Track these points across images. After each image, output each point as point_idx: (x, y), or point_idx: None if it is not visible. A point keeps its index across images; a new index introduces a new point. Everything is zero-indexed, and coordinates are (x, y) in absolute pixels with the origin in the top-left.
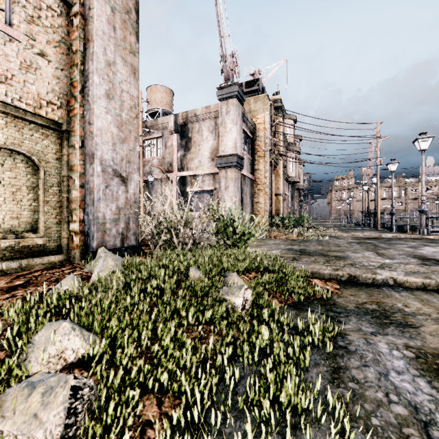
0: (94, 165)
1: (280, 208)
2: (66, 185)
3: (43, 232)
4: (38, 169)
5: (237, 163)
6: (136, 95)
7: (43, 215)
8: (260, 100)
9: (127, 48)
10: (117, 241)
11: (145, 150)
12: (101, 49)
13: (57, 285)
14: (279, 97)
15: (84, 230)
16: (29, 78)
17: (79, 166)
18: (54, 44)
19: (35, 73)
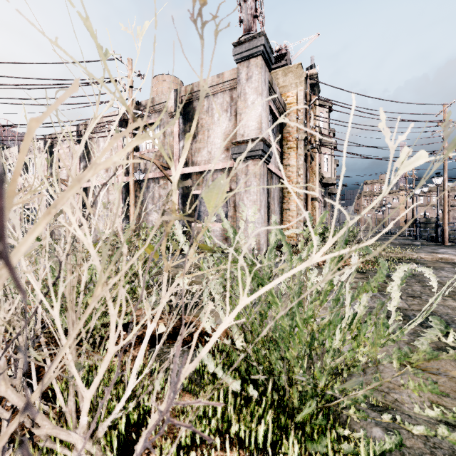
0: None
1: (316, 217)
2: None
3: None
4: None
5: (263, 152)
6: None
7: None
8: (292, 72)
9: None
10: None
11: None
12: None
13: None
14: (315, 72)
15: None
16: None
17: None
18: None
19: None
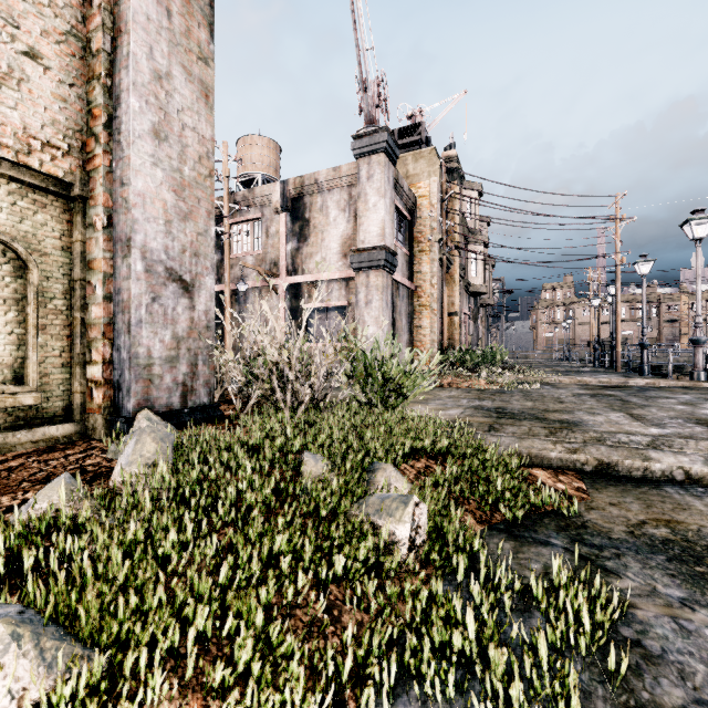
0: (130, 260)
1: (456, 337)
2: (79, 296)
3: (35, 383)
4: (26, 266)
5: (386, 262)
6: (209, 135)
7: (35, 350)
8: (424, 157)
9: (192, 50)
10: (174, 398)
11: (233, 241)
12: (143, 47)
13: (32, 499)
14: (455, 153)
15: (113, 379)
16: (7, 97)
17: (102, 261)
18: (56, 37)
19: (18, 89)
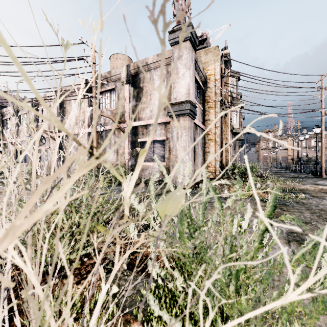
0: None
1: (228, 158)
2: None
3: None
4: None
5: (190, 111)
6: None
7: None
8: (211, 52)
9: None
10: None
11: (99, 102)
12: None
13: None
14: (228, 52)
15: None
16: None
17: None
18: None
19: None
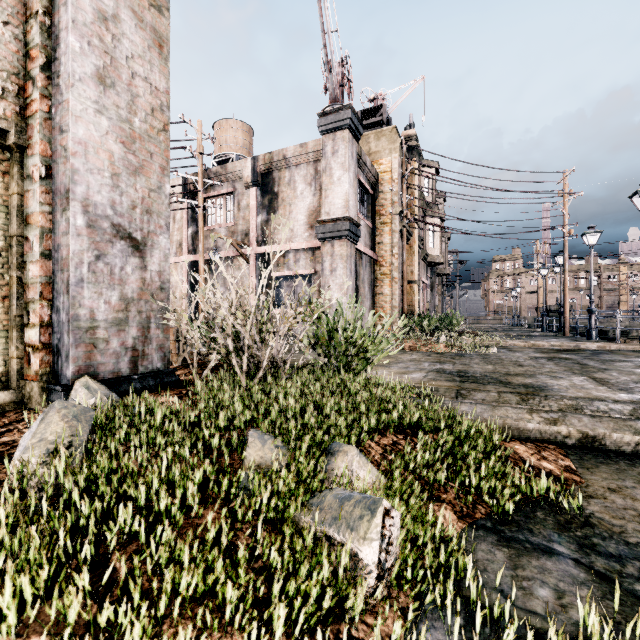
0: (68, 213)
1: (415, 303)
2: (15, 253)
3: None
4: None
5: (350, 232)
6: (163, 87)
7: None
8: (386, 136)
9: None
10: (123, 363)
11: (207, 214)
12: None
13: None
14: (414, 132)
15: (52, 343)
16: None
17: (40, 215)
18: None
19: None
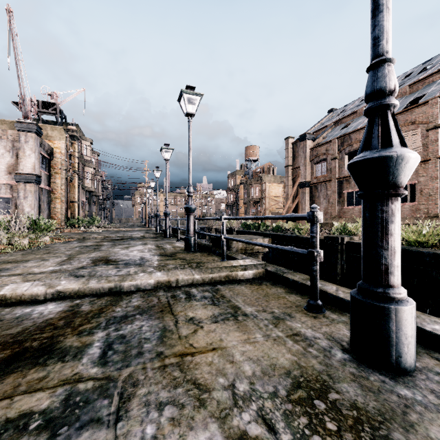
0: None
1: (75, 212)
2: None
3: None
4: None
5: (36, 180)
6: None
7: None
8: (57, 130)
9: None
10: None
11: None
12: None
13: None
14: (75, 129)
15: None
16: None
17: None
18: None
19: None
